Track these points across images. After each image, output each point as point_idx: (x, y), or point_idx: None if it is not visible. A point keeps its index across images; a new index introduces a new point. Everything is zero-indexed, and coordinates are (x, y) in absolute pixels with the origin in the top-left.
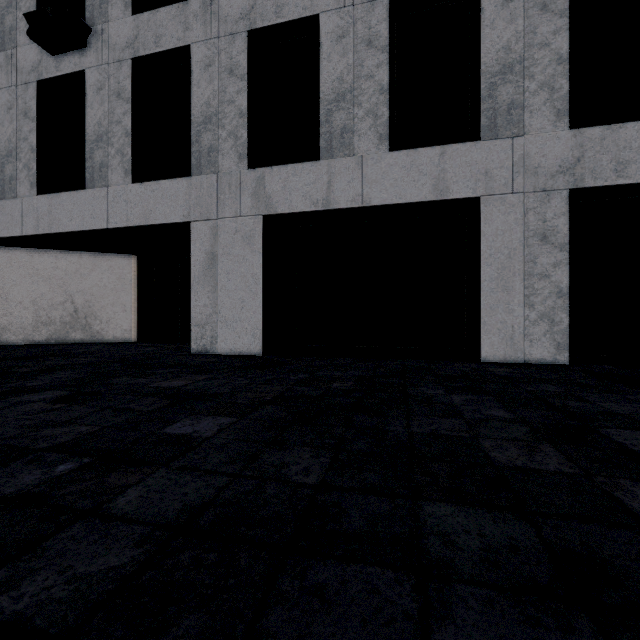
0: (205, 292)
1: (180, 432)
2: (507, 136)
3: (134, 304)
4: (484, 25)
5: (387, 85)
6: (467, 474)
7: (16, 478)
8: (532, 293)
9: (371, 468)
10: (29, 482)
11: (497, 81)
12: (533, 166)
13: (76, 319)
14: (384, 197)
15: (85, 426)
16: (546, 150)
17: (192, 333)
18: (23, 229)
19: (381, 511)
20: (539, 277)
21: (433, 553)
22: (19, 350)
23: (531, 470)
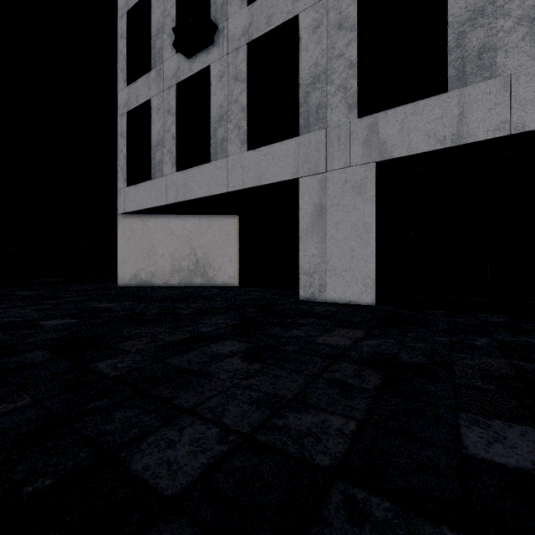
0: (313, 243)
1: (511, 463)
2: None
3: (237, 255)
4: None
5: None
6: None
7: None
8: None
9: None
10: None
11: None
12: None
13: (197, 268)
14: None
15: (330, 415)
16: None
17: (300, 281)
18: (167, 199)
19: None
20: None
21: None
22: (166, 292)
23: None
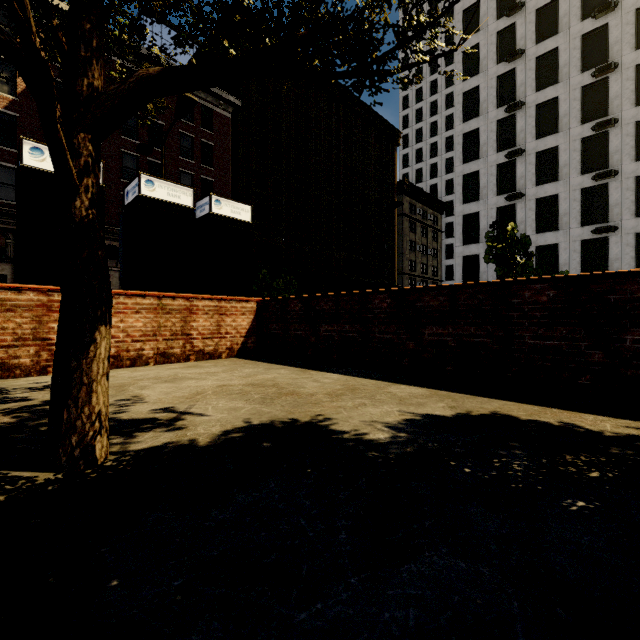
0: None
1: None
2: None
3: None
4: None
5: (634, 257)
6: None
7: None
8: None
9: None
10: None
11: None
12: None
13: None
14: None
15: None
16: None
17: None
18: None
19: None
20: None
21: None
22: None
23: None
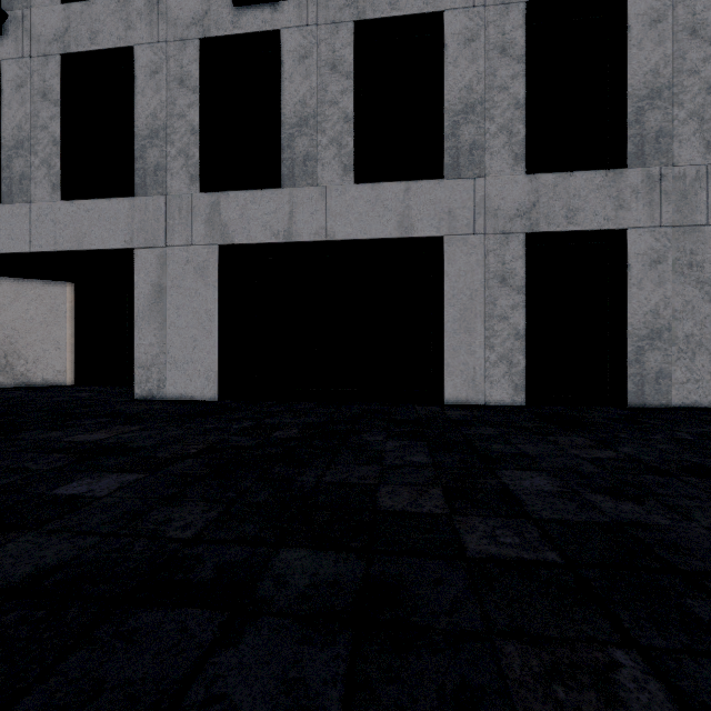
0: (151, 329)
1: (72, 492)
2: (469, 176)
3: (70, 340)
4: (447, 62)
5: (352, 114)
6: (343, 520)
7: None
8: (492, 335)
9: (255, 520)
10: None
11: (460, 120)
12: (493, 208)
13: None
14: (349, 232)
15: None
16: (505, 193)
17: (135, 376)
18: None
19: (237, 560)
20: (499, 319)
21: (260, 593)
22: None
23: (405, 513)
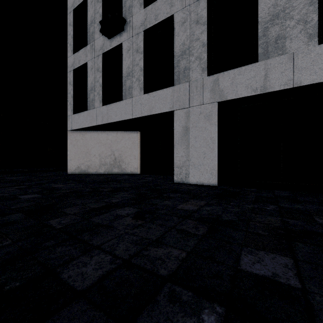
0: (182, 149)
1: (261, 273)
2: None
3: (139, 155)
4: None
5: None
6: None
7: None
8: None
9: None
10: None
11: None
12: None
13: (115, 162)
14: (313, 78)
15: (174, 249)
16: None
17: (174, 171)
18: (97, 122)
19: None
20: None
21: None
22: (96, 177)
23: None
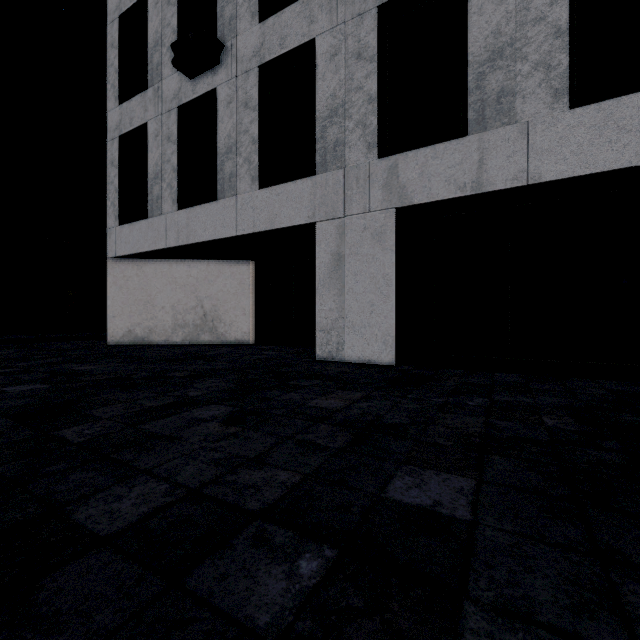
0: (330, 295)
1: (415, 502)
2: None
3: (252, 308)
4: None
5: (566, 24)
6: None
7: (257, 583)
8: None
9: None
10: (279, 599)
11: None
12: None
13: (205, 322)
14: (561, 169)
15: (282, 471)
16: None
17: (317, 338)
18: (167, 242)
19: None
20: None
21: None
22: (164, 351)
23: None
